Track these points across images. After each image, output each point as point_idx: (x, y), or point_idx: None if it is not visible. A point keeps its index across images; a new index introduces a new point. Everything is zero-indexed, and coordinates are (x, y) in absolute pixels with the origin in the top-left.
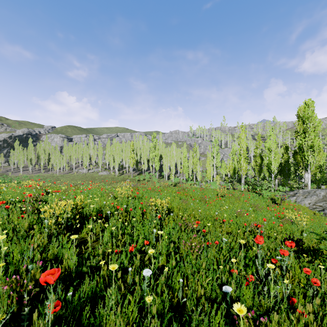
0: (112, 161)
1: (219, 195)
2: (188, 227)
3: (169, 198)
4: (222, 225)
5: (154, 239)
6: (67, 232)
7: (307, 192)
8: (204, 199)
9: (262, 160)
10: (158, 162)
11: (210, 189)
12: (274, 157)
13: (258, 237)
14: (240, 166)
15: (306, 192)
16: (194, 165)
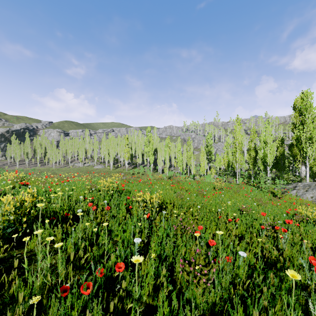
0: (107, 155)
1: (217, 188)
2: (186, 231)
3: (161, 192)
4: (228, 226)
5: (135, 254)
6: (8, 242)
7: (308, 186)
8: (201, 193)
9: (257, 153)
10: (153, 156)
11: (205, 182)
12: (270, 149)
13: (313, 261)
14: (235, 159)
15: (307, 185)
16: (188, 159)
